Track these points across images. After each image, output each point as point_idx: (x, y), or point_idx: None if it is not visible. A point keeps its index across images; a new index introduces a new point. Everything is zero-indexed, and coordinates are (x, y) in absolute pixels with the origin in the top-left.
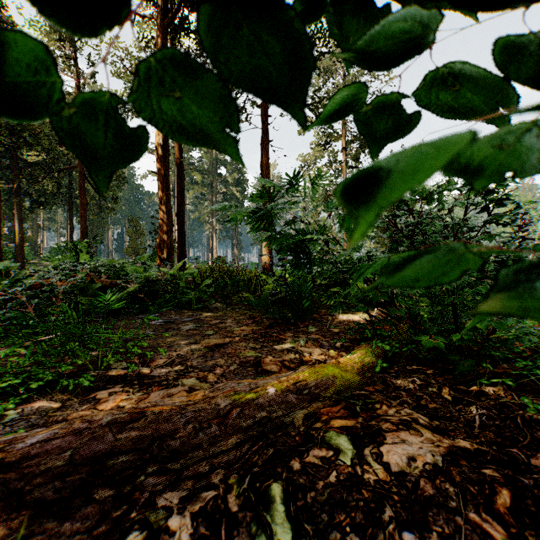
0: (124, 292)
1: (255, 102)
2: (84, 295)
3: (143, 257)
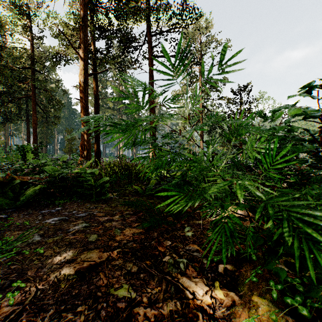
0: (32, 190)
1: (145, 56)
2: (2, 191)
3: (63, 158)
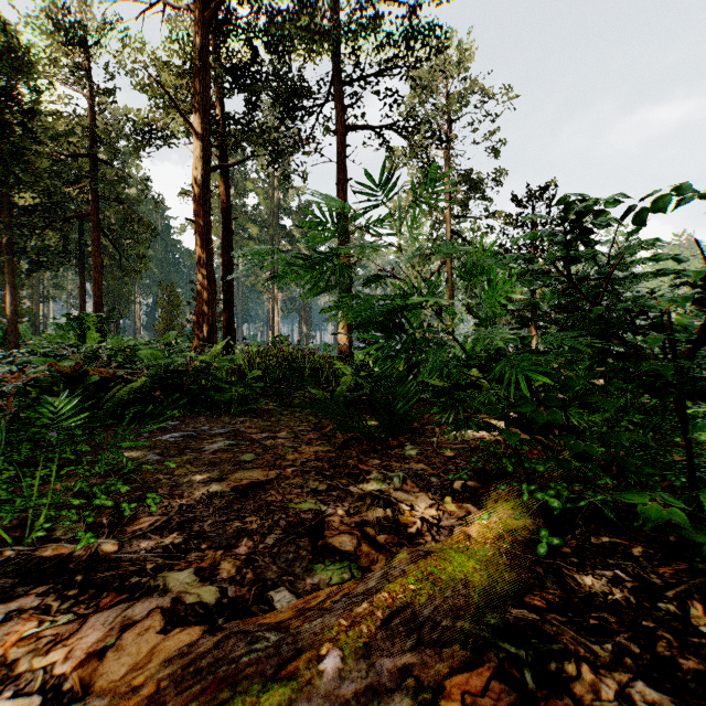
0: (126, 389)
1: (329, 128)
2: (69, 393)
3: (168, 337)
